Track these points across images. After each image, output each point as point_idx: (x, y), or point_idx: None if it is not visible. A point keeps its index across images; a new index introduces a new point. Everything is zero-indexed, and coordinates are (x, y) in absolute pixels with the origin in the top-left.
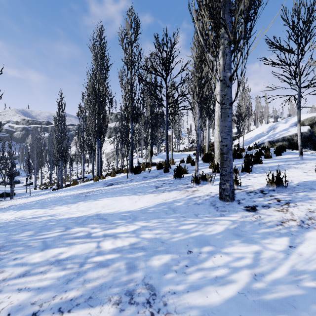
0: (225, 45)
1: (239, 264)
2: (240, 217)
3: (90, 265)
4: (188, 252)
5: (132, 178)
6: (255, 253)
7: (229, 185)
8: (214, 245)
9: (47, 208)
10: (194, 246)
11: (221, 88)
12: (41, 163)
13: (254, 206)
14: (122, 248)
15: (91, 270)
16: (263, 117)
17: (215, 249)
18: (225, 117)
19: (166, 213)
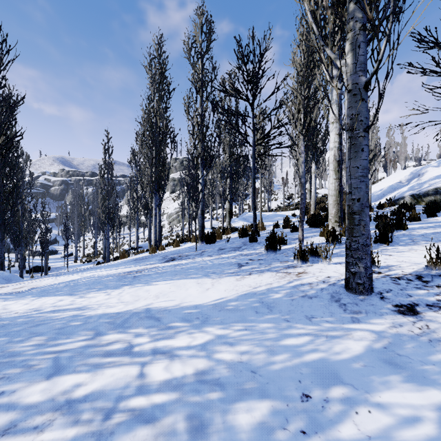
0: (357, 31)
1: (412, 436)
2: (389, 325)
3: (122, 417)
4: (302, 397)
5: (203, 251)
6: (439, 409)
7: (364, 267)
8: (350, 383)
9: (77, 294)
10: (312, 383)
11: (349, 103)
12: (84, 228)
13: (411, 304)
14: (181, 381)
15: (122, 429)
16: (398, 159)
17: (355, 393)
18: (356, 151)
19: (256, 312)
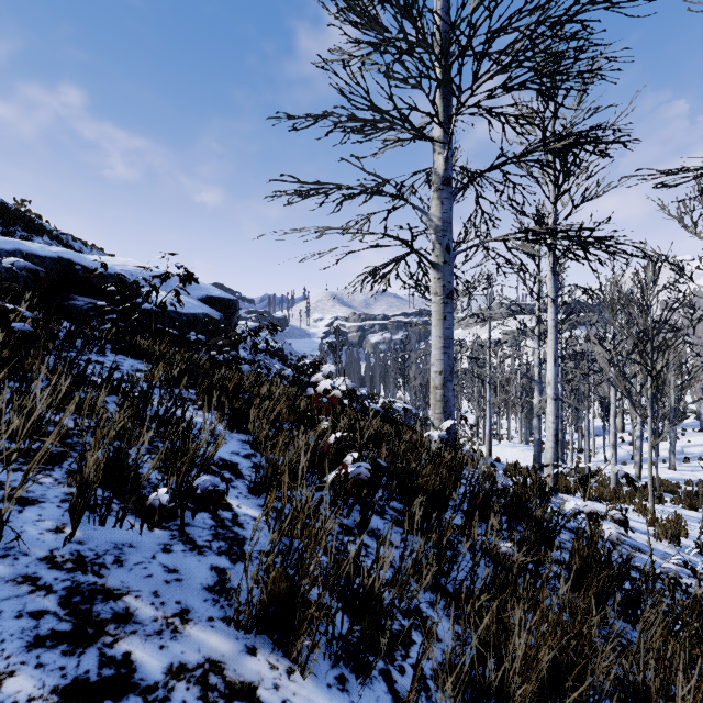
0: None
1: None
2: None
3: None
4: None
5: None
6: None
7: None
8: None
9: None
10: None
11: None
12: None
13: None
14: None
15: None
16: None
17: None
18: None
19: None
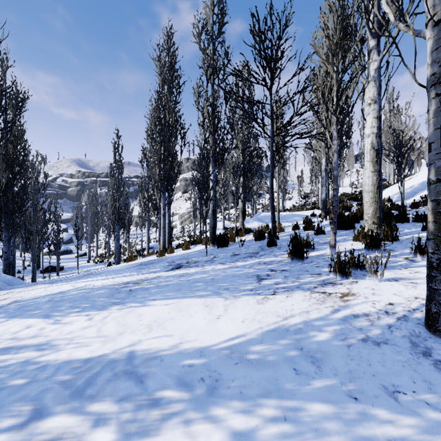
0: None
1: None
2: None
3: None
4: None
5: (214, 256)
6: None
7: None
8: None
9: (54, 316)
10: None
11: (438, 42)
12: (97, 228)
13: None
14: None
15: None
16: (423, 155)
17: None
18: None
19: (295, 371)
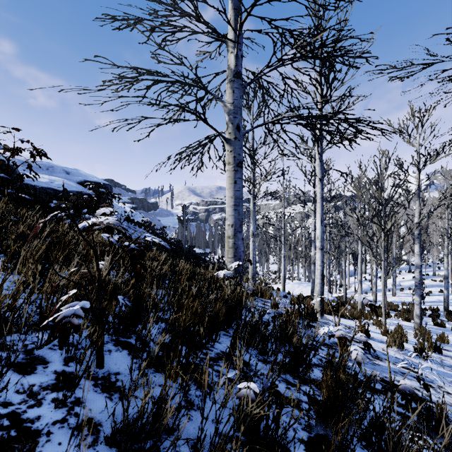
0: None
1: None
2: None
3: None
4: None
5: None
6: None
7: None
8: None
9: None
10: None
11: None
12: None
13: None
14: None
15: None
16: None
17: None
18: None
19: None
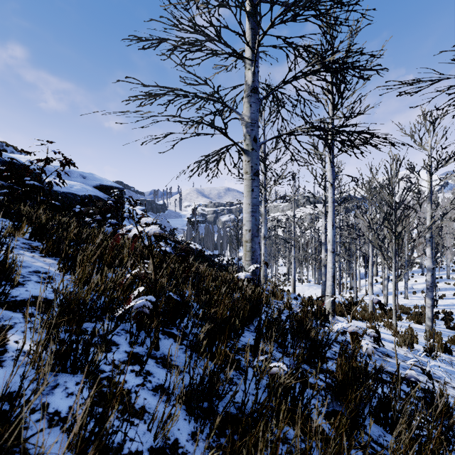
0: None
1: None
2: None
3: None
4: None
5: None
6: None
7: None
8: None
9: None
10: None
11: None
12: None
13: None
14: None
15: None
16: None
17: None
18: None
19: None
